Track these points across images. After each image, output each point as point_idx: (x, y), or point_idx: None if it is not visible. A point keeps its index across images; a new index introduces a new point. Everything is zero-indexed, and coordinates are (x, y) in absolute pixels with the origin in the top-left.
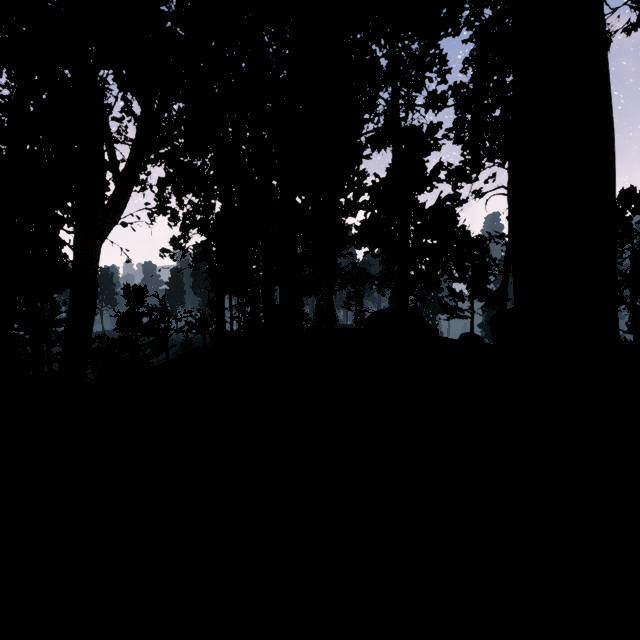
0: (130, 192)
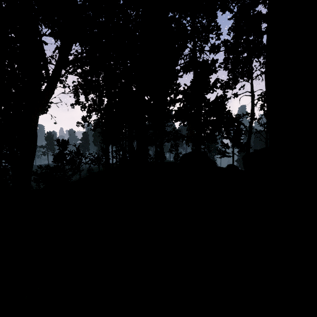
0: (55, 86)
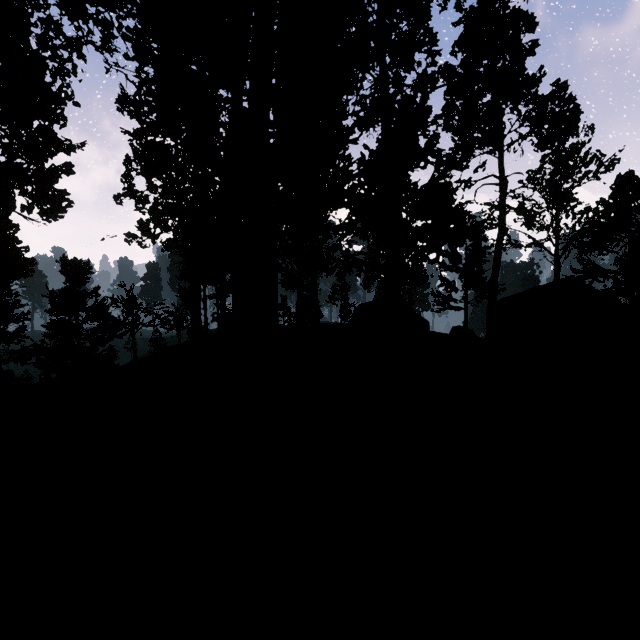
0: None
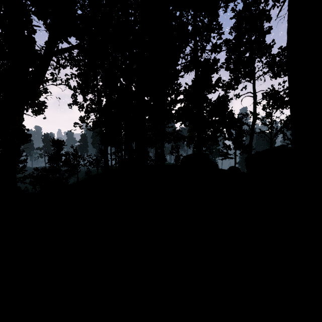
0: (43, 75)
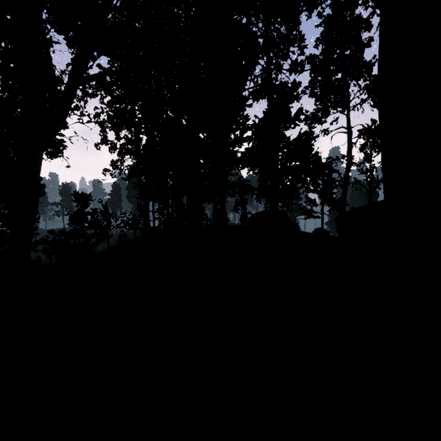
0: (67, 111)
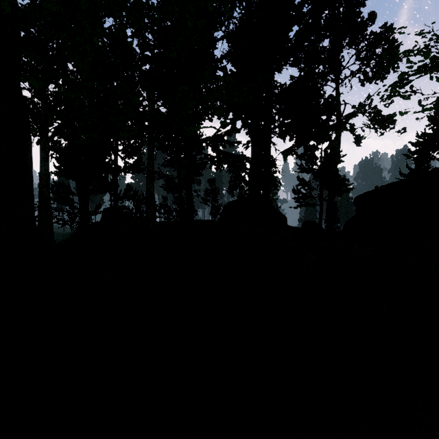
0: None
